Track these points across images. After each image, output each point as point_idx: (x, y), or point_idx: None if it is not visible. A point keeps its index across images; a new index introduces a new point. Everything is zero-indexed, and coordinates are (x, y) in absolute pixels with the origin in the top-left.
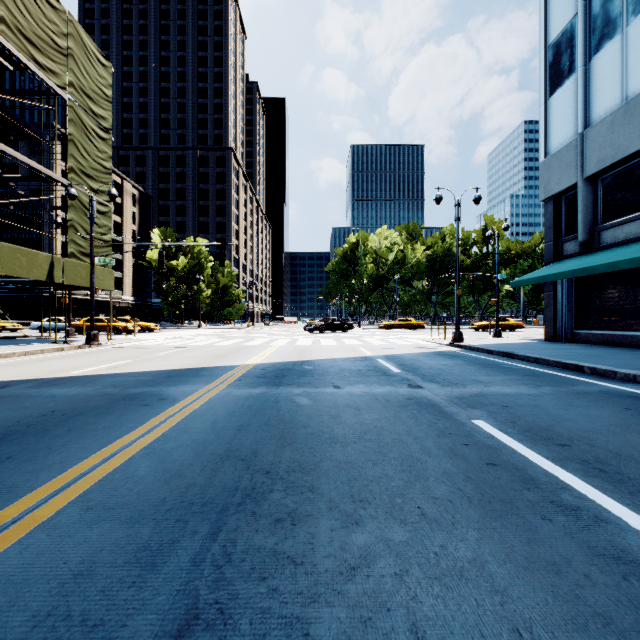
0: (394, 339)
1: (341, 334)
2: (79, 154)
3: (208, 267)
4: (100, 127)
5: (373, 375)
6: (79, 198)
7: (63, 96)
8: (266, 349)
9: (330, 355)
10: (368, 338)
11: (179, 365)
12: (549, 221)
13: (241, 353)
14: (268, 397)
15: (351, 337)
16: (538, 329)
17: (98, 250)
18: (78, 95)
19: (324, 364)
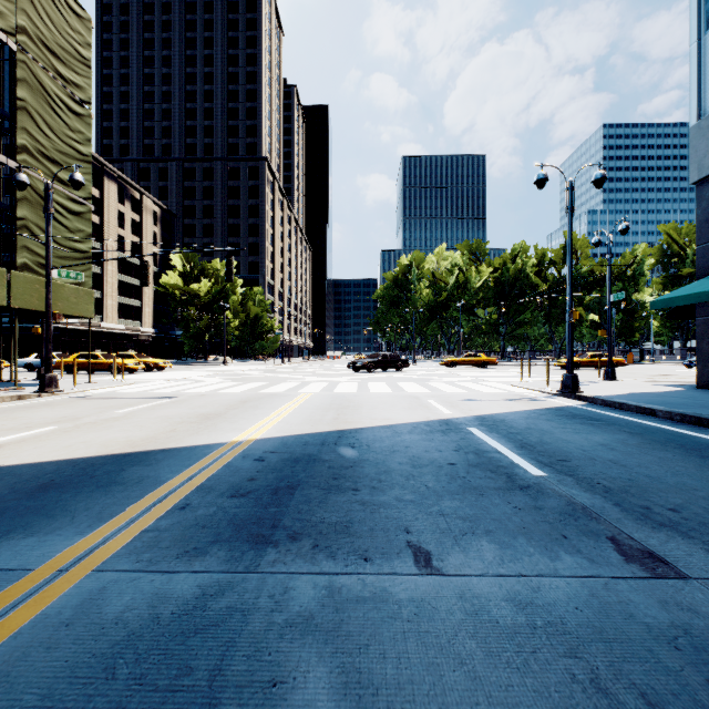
0: (469, 383)
1: (395, 374)
2: (37, 129)
3: (236, 293)
4: (72, 97)
5: (491, 487)
6: (37, 190)
7: (9, 45)
8: (288, 401)
9: (386, 416)
10: (432, 381)
11: (113, 443)
12: (706, 212)
13: (246, 410)
14: (194, 651)
15: (409, 379)
16: (639, 367)
17: (69, 263)
18: (35, 48)
19: (378, 442)
